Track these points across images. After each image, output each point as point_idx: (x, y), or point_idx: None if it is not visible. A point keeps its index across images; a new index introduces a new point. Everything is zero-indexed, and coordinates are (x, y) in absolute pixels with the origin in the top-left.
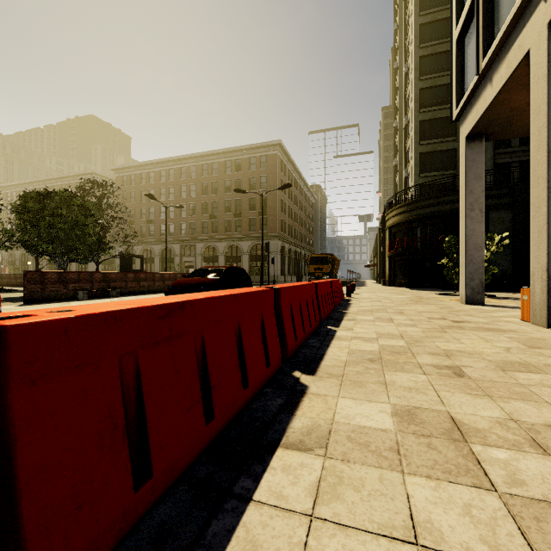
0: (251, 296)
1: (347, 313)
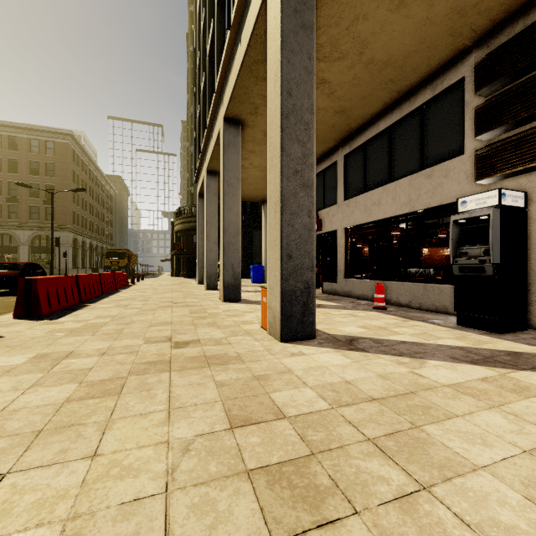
0: (68, 277)
1: (122, 291)
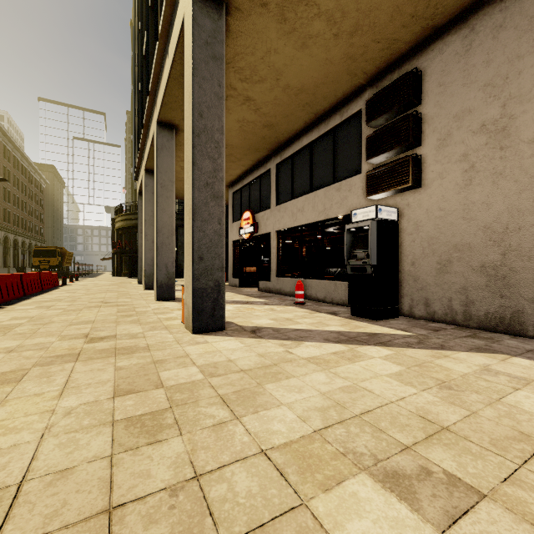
0: None
1: (50, 292)
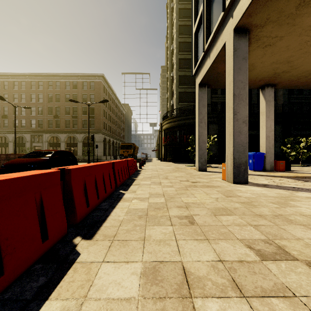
0: (21, 181)
1: (136, 180)
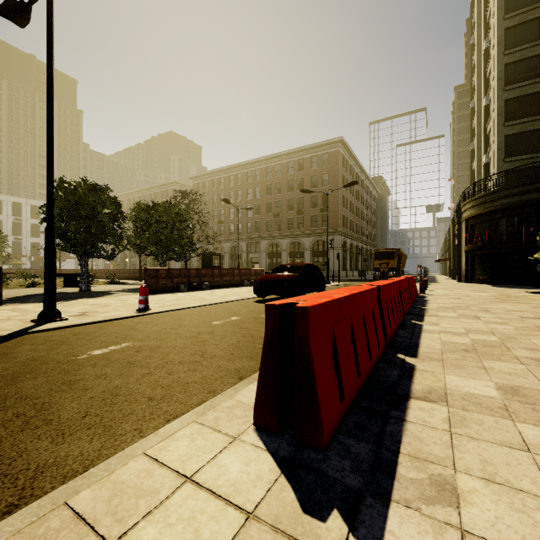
0: (368, 293)
1: (427, 310)
